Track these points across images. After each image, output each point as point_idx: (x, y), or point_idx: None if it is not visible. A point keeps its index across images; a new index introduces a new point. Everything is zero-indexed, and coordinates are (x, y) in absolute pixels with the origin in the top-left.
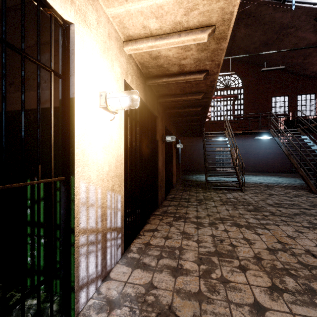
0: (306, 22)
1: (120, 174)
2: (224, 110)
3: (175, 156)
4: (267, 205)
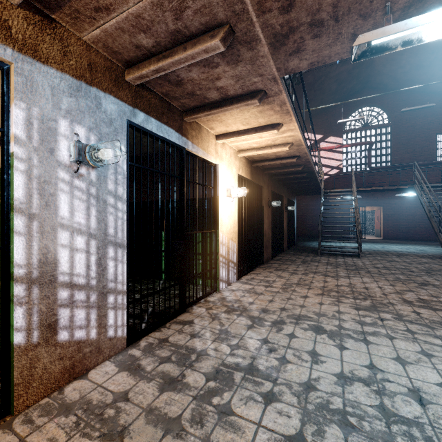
0: None
1: (236, 231)
2: (361, 157)
3: (286, 219)
4: (372, 268)
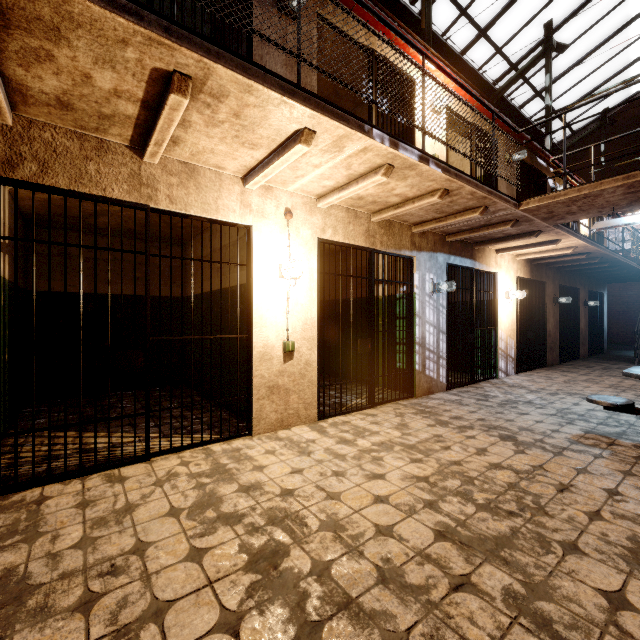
0: None
1: (513, 329)
2: None
3: (585, 317)
4: None
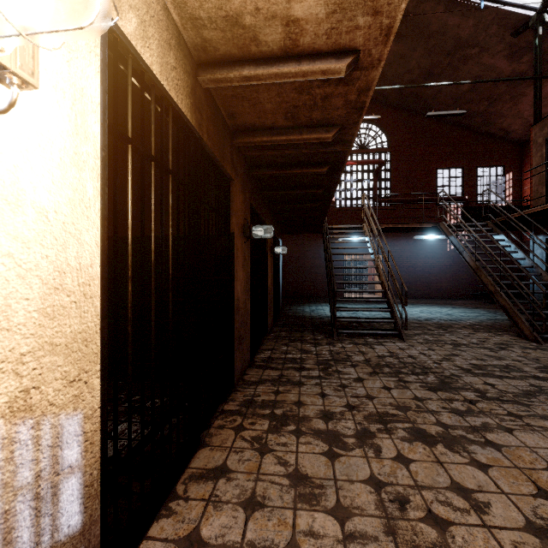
0: (497, 38)
1: (79, 337)
2: (357, 188)
3: (271, 270)
4: (462, 372)
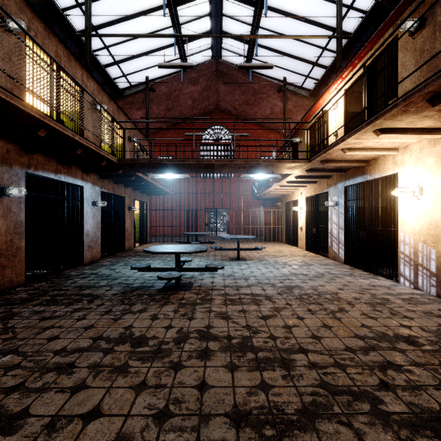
0: None
1: (435, 234)
2: None
3: None
4: None
